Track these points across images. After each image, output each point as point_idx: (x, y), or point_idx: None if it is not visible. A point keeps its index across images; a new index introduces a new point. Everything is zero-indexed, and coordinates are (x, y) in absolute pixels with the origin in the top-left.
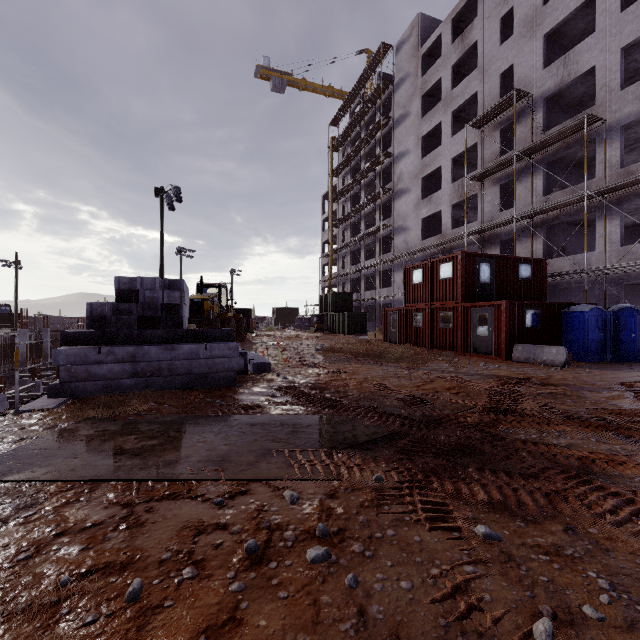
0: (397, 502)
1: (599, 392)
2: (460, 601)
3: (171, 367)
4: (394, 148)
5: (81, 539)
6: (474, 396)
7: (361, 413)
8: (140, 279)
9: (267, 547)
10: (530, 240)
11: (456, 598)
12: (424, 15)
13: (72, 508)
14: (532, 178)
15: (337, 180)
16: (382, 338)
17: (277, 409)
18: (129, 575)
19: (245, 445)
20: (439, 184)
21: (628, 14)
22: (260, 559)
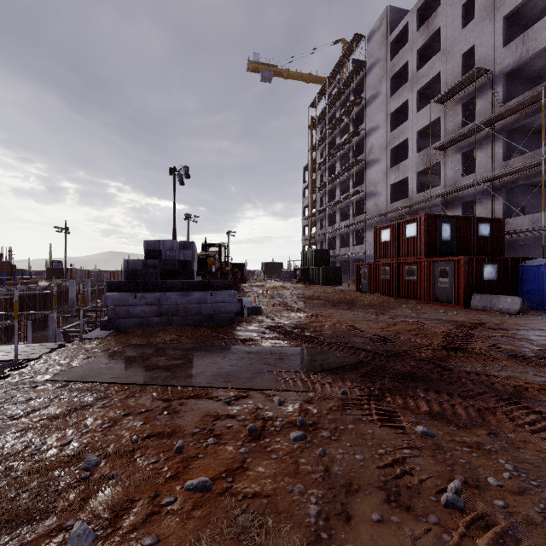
0: (357, 408)
1: None
2: (397, 468)
3: (186, 309)
4: (366, 124)
5: (140, 418)
6: (431, 337)
7: (333, 347)
8: (162, 241)
9: (263, 430)
10: (490, 201)
11: (394, 467)
12: (392, 7)
13: (131, 400)
14: (492, 146)
15: (316, 153)
16: (355, 288)
17: (267, 342)
18: (174, 439)
19: (244, 366)
20: (406, 154)
21: None
22: (258, 436)
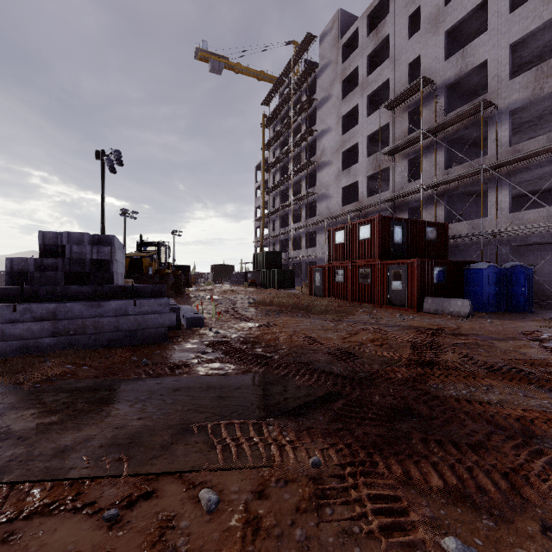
0: (341, 501)
1: (506, 341)
2: None
3: (97, 324)
4: (318, 126)
5: None
6: (397, 348)
7: (292, 371)
8: (66, 234)
9: None
10: (434, 207)
11: None
12: (344, 11)
13: None
14: (436, 154)
15: (268, 153)
16: (308, 292)
17: (205, 368)
18: None
19: (162, 418)
20: (356, 158)
21: (515, 16)
22: None
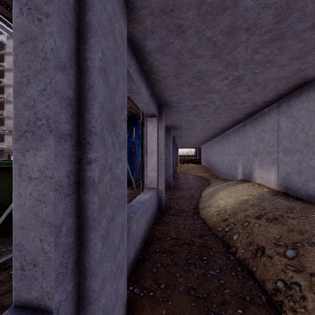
0: None
1: None
2: None
3: None
4: (6, 80)
5: None
6: None
7: None
8: None
9: None
10: None
11: None
12: None
13: None
14: None
15: None
16: None
17: None
18: None
19: None
20: None
21: None
22: None
